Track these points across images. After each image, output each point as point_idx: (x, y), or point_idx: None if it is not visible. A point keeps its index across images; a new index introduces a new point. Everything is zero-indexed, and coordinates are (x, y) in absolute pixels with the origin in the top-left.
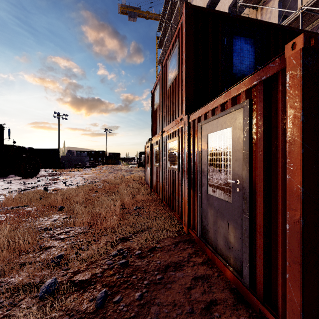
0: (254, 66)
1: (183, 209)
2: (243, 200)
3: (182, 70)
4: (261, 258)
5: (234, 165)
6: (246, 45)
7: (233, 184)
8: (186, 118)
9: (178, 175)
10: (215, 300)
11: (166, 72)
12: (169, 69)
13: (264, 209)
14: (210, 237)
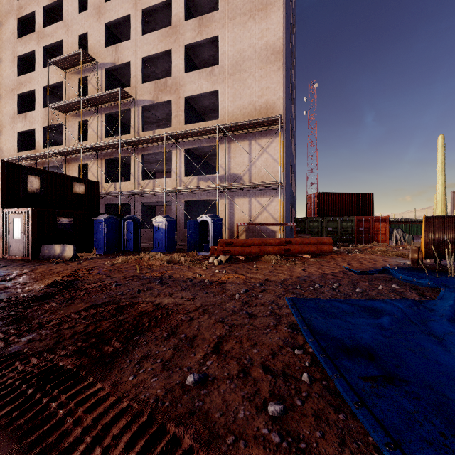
0: (40, 188)
1: None
2: (24, 237)
3: None
4: (27, 248)
5: (22, 229)
6: (35, 179)
7: (21, 233)
8: (2, 210)
9: None
10: (15, 260)
11: None
12: None
13: (28, 237)
14: (14, 252)
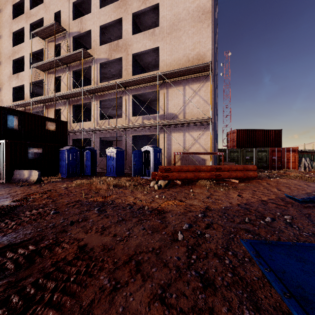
0: (18, 125)
1: None
2: (0, 164)
3: None
4: (2, 173)
5: None
6: (14, 118)
7: None
8: None
9: None
10: None
11: None
12: None
13: (3, 164)
14: None
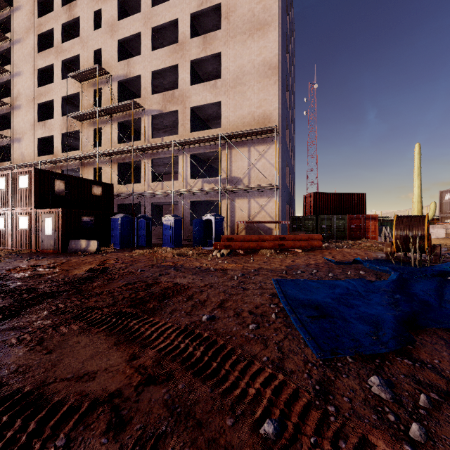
0: (65, 191)
1: (33, 244)
2: (55, 233)
3: (32, 189)
4: (57, 243)
5: (53, 226)
6: (61, 183)
7: (52, 230)
8: (35, 210)
9: (29, 231)
10: (47, 253)
11: (17, 179)
12: (20, 180)
13: (58, 234)
14: (46, 246)
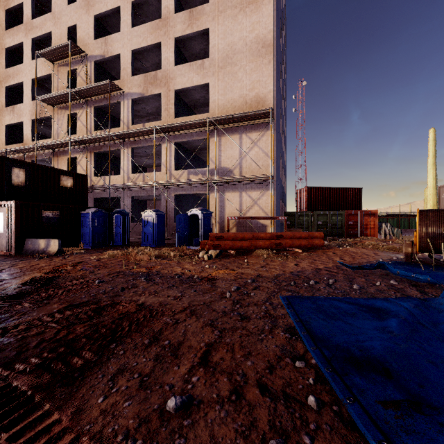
0: (25, 181)
1: None
2: (7, 231)
3: None
4: (10, 242)
5: (4, 222)
6: (20, 171)
7: (4, 227)
8: None
9: None
10: None
11: None
12: None
13: (11, 231)
14: None
